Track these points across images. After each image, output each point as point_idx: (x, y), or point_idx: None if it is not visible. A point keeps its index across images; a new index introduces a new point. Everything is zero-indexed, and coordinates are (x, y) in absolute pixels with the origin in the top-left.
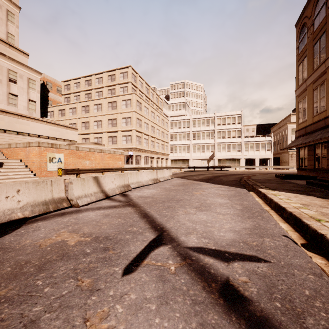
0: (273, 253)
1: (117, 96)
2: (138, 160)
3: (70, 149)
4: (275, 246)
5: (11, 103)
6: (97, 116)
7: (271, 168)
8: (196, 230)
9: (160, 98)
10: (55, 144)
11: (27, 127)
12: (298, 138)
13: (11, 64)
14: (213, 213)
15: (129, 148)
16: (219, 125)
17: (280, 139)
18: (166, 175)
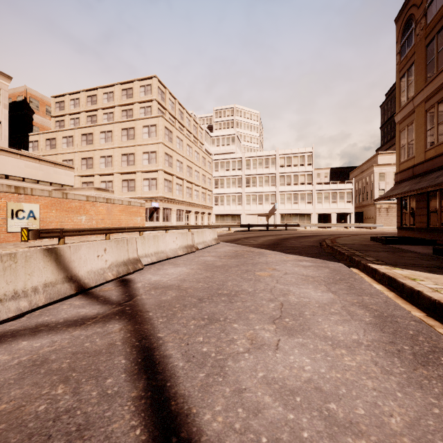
0: None
1: (136, 120)
2: (167, 215)
3: (52, 196)
4: None
5: None
6: (106, 149)
7: (353, 227)
8: None
9: (200, 128)
10: (23, 187)
11: None
12: (401, 182)
13: None
14: (320, 340)
15: (153, 197)
16: (282, 166)
17: (364, 187)
18: (208, 239)
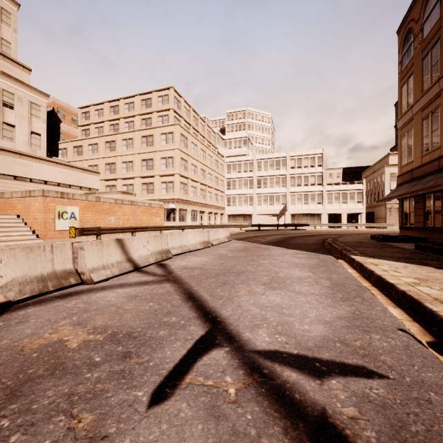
0: (389, 360)
1: (155, 128)
2: (183, 215)
3: (88, 200)
4: (391, 348)
5: (5, 136)
6: (127, 155)
7: (363, 227)
8: (267, 320)
9: (213, 132)
10: (67, 193)
11: (29, 169)
12: (402, 185)
13: (5, 81)
14: (290, 292)
15: (170, 199)
16: (292, 168)
17: (375, 187)
18: (221, 236)
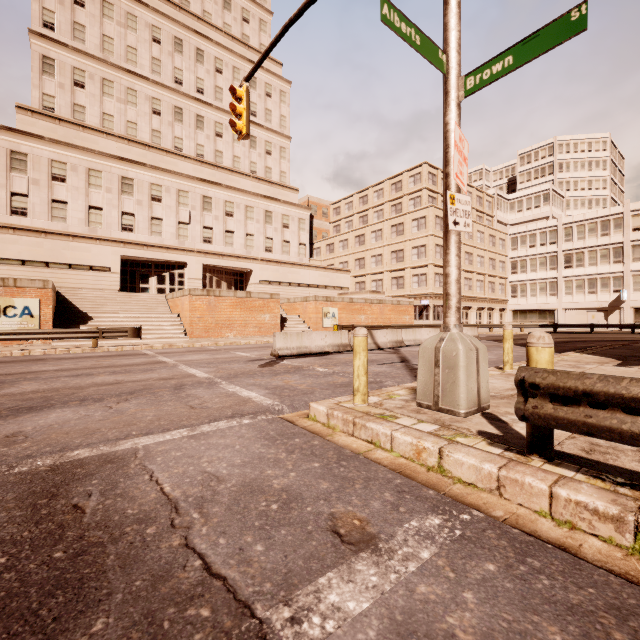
0: None
1: (405, 215)
2: (438, 312)
3: (344, 301)
4: None
5: (284, 251)
6: (376, 248)
7: None
8: None
9: (488, 196)
10: (329, 297)
11: (298, 276)
12: None
13: (284, 207)
14: None
15: (422, 294)
16: (637, 229)
17: None
18: None
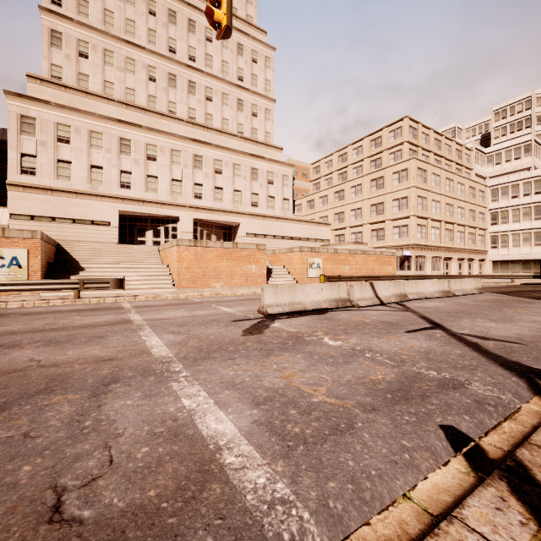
0: (540, 344)
1: (385, 169)
2: (420, 263)
3: (328, 252)
4: None
5: (269, 206)
6: (355, 202)
7: None
8: (473, 329)
9: (466, 149)
10: (314, 247)
11: (282, 229)
12: None
13: (269, 165)
14: (510, 324)
15: (404, 245)
16: None
17: None
18: (467, 287)
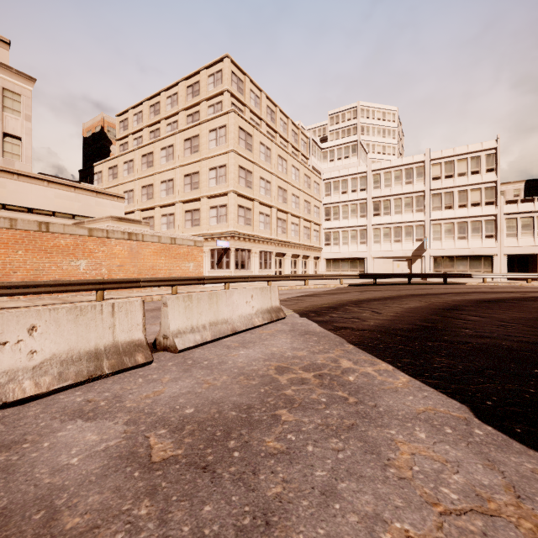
0: None
1: (201, 124)
2: (243, 259)
3: (17, 228)
4: None
5: None
6: (167, 171)
7: None
8: None
9: (303, 135)
10: None
11: None
12: None
13: None
14: None
15: (221, 233)
16: (436, 179)
17: None
18: (239, 312)
